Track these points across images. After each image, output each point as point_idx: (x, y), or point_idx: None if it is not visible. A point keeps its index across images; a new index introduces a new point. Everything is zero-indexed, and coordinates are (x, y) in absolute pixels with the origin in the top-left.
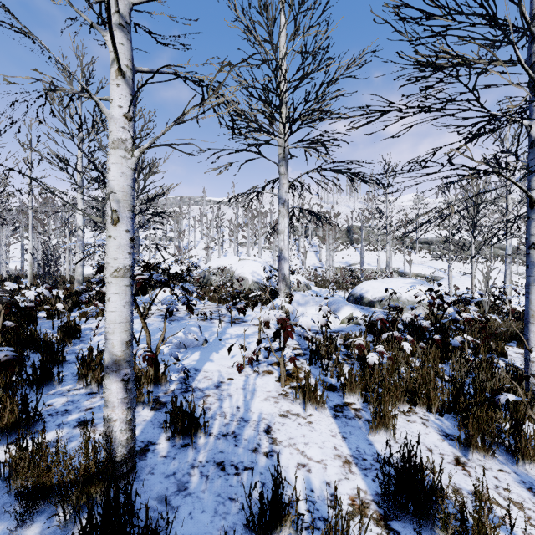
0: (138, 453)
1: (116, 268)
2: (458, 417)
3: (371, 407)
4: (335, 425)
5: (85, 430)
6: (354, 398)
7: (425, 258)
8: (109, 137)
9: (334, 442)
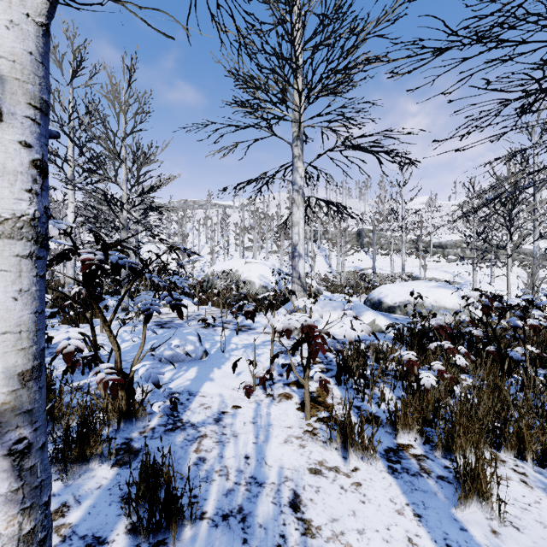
0: None
1: None
2: None
3: (438, 453)
4: (397, 490)
5: None
6: (410, 437)
7: (439, 263)
8: None
9: (405, 527)
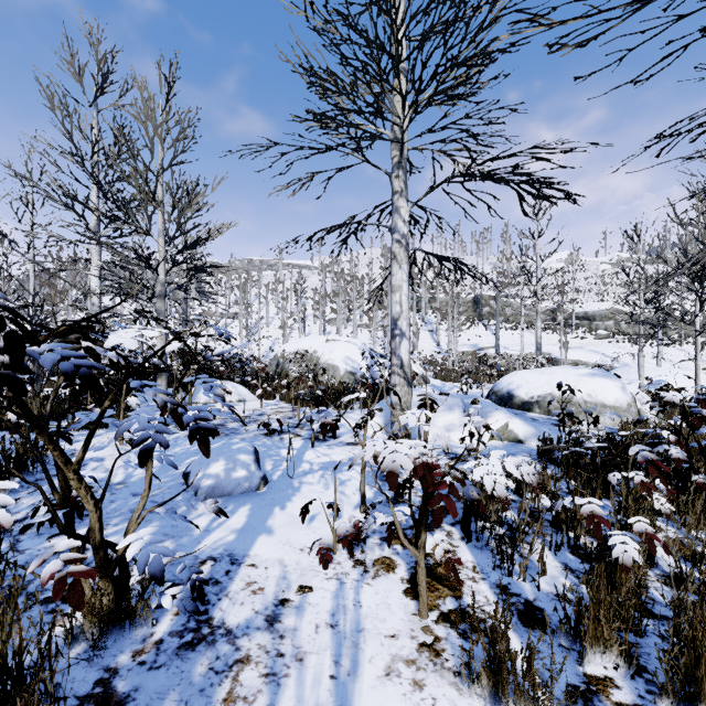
0: None
1: None
2: None
3: (666, 702)
4: None
5: None
6: (606, 661)
7: (584, 340)
8: None
9: None
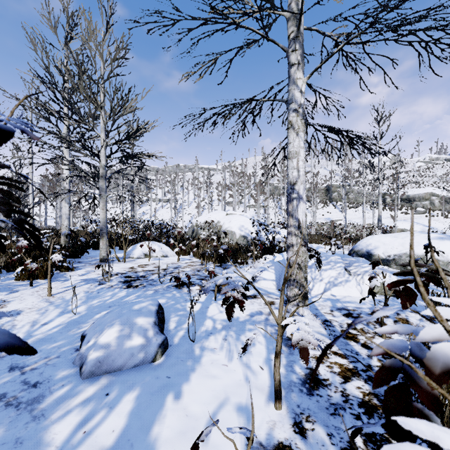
0: None
1: None
2: None
3: None
4: None
5: None
6: None
7: (407, 215)
8: None
9: None
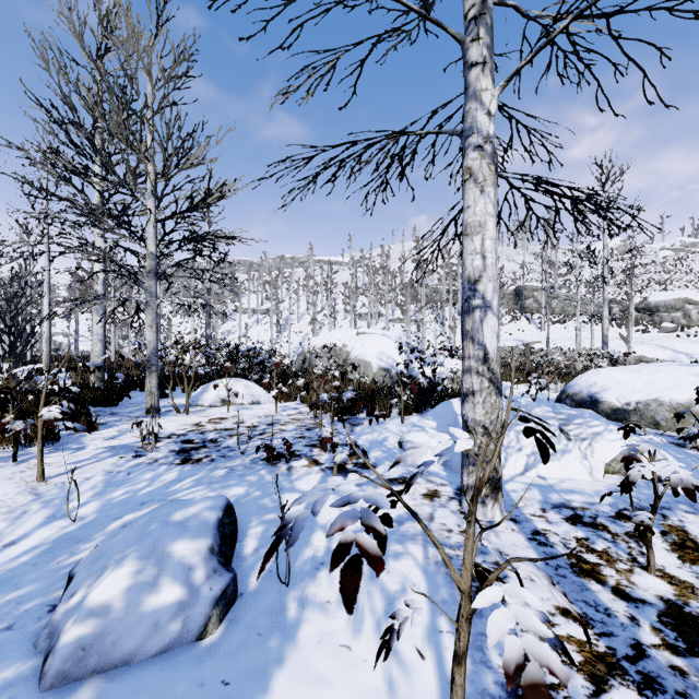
0: None
1: None
2: None
3: None
4: None
5: None
6: None
7: (646, 334)
8: None
9: None
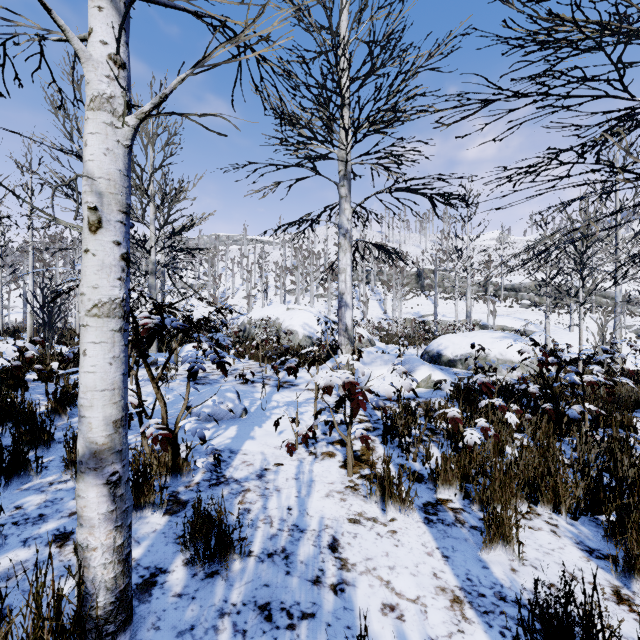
0: (138, 589)
1: (97, 302)
2: (598, 521)
3: (476, 506)
4: (430, 536)
5: (63, 550)
6: (450, 492)
7: (511, 308)
8: (87, 92)
9: (432, 565)
